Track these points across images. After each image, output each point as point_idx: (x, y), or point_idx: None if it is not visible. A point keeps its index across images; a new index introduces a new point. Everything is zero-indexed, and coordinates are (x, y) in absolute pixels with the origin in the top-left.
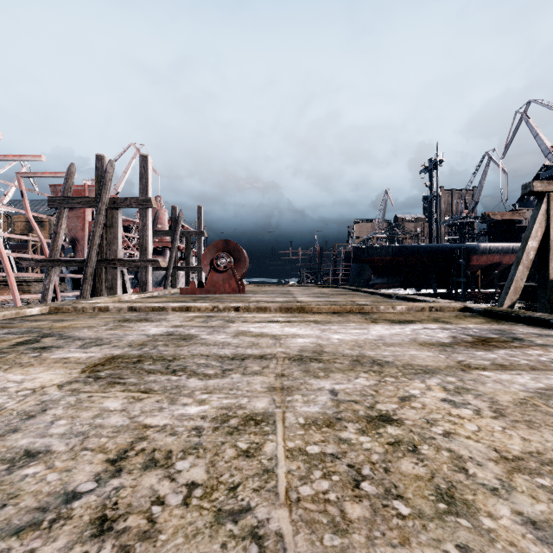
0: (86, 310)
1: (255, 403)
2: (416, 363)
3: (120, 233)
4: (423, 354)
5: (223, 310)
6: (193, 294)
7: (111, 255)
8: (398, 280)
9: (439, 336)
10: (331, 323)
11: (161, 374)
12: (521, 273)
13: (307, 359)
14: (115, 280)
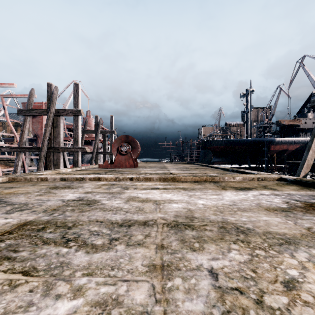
0: (33, 180)
1: (133, 293)
2: (273, 230)
3: (62, 131)
4: (274, 220)
5: (122, 180)
6: (107, 168)
7: (56, 144)
8: (228, 159)
9: (276, 201)
10: (194, 190)
11: (54, 245)
12: (311, 155)
13: (181, 225)
14: (58, 160)
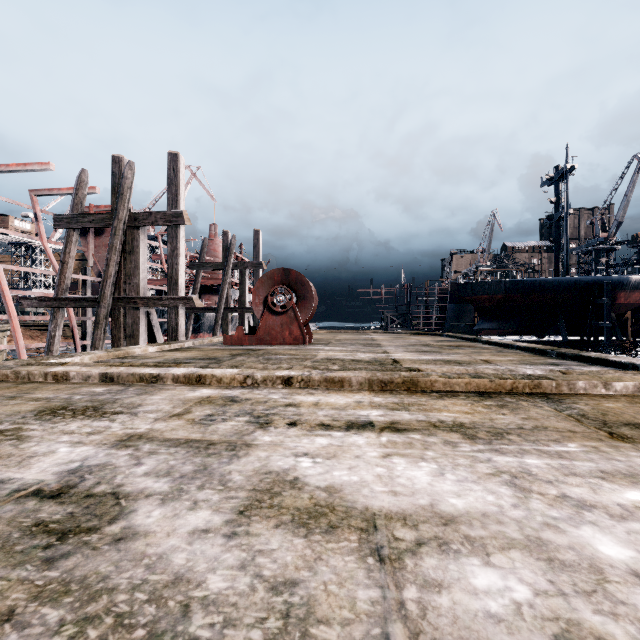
0: (34, 378)
1: None
2: None
3: (144, 262)
4: None
5: (262, 383)
6: (241, 344)
7: (132, 291)
8: (513, 324)
9: None
10: (508, 439)
11: None
12: None
13: None
14: (136, 325)
